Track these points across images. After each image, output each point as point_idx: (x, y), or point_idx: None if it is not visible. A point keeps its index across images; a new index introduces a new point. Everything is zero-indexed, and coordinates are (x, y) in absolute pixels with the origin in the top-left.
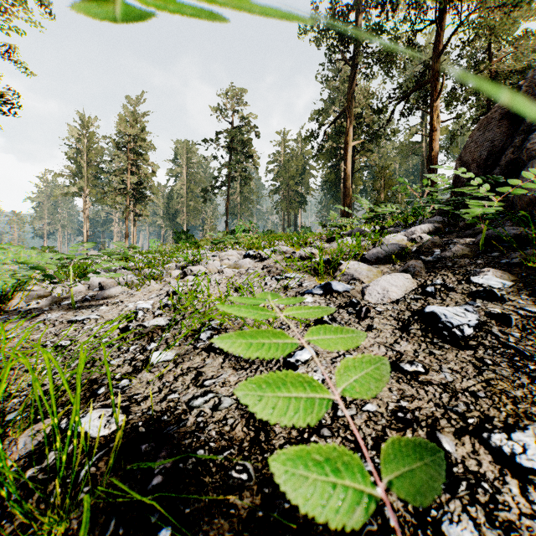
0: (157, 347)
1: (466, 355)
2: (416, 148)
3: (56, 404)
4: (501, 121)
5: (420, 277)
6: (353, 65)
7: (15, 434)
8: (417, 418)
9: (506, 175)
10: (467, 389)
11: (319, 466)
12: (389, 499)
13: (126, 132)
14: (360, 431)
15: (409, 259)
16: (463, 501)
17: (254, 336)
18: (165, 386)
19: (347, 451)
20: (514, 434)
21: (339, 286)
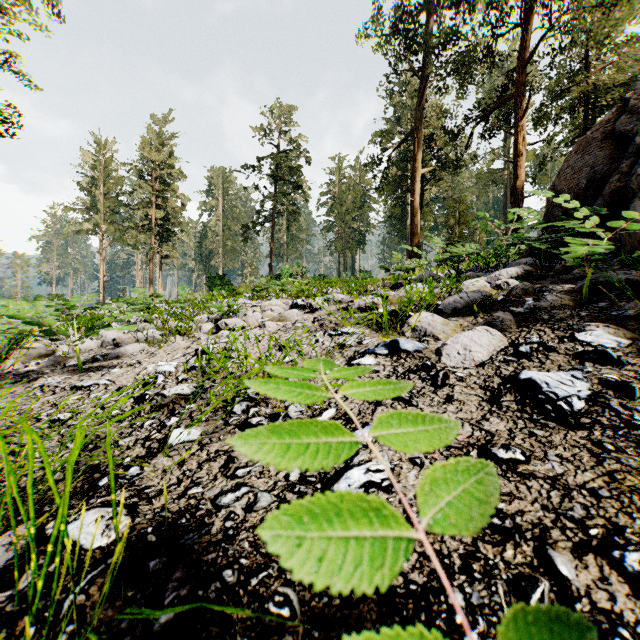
0: (178, 422)
1: (577, 437)
2: (497, 177)
3: (40, 502)
4: (603, 142)
5: (509, 333)
6: (421, 77)
7: None
8: (519, 526)
9: (610, 207)
10: (584, 485)
11: None
12: None
13: (150, 158)
14: (443, 545)
15: (495, 310)
16: None
17: (296, 431)
18: (186, 476)
19: None
20: None
21: (409, 345)
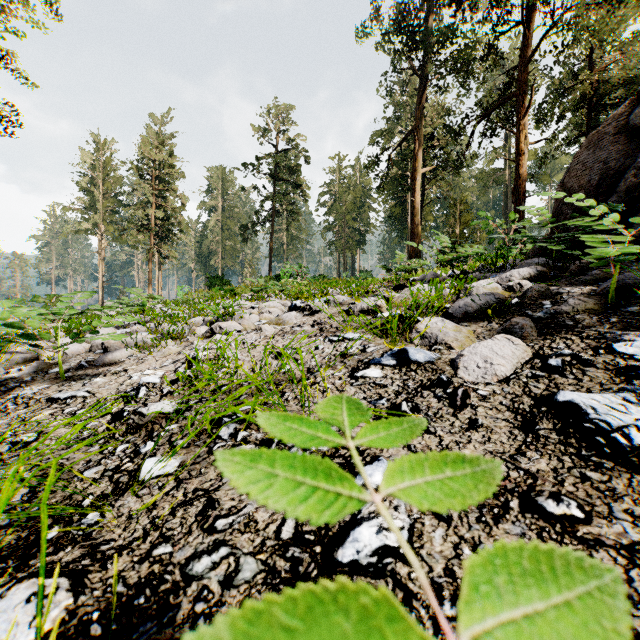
0: (154, 449)
1: None
2: (498, 176)
3: None
4: (616, 137)
5: (531, 341)
6: (422, 76)
7: None
8: None
9: (626, 204)
10: None
11: None
12: None
13: (149, 157)
14: None
15: (510, 314)
16: None
17: None
18: (154, 526)
19: None
20: None
21: (419, 355)
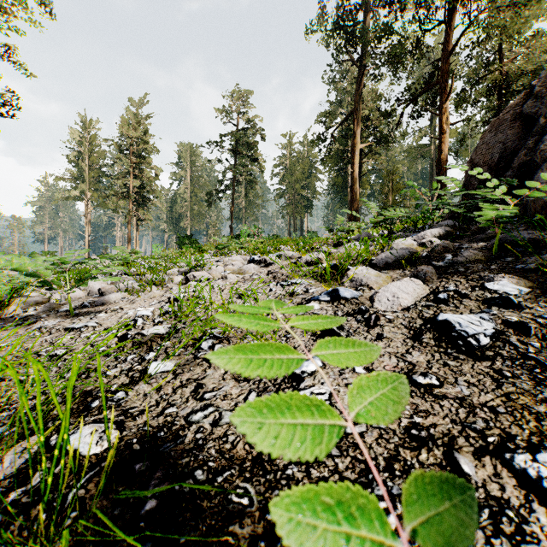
0: (155, 356)
1: (482, 366)
2: (425, 151)
3: (45, 419)
4: (513, 122)
5: (431, 283)
6: (360, 66)
7: (2, 451)
8: (432, 436)
9: (519, 178)
10: (486, 403)
11: (328, 512)
12: (403, 528)
13: (128, 135)
14: (371, 450)
15: (420, 264)
16: (486, 531)
17: (253, 351)
18: (163, 399)
19: (361, 492)
20: (539, 455)
21: (347, 293)
